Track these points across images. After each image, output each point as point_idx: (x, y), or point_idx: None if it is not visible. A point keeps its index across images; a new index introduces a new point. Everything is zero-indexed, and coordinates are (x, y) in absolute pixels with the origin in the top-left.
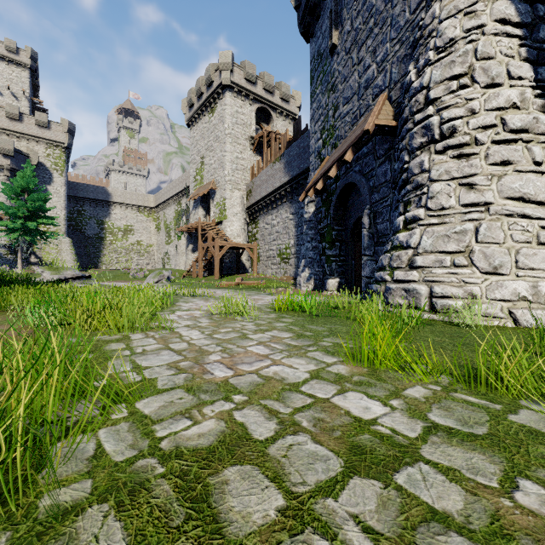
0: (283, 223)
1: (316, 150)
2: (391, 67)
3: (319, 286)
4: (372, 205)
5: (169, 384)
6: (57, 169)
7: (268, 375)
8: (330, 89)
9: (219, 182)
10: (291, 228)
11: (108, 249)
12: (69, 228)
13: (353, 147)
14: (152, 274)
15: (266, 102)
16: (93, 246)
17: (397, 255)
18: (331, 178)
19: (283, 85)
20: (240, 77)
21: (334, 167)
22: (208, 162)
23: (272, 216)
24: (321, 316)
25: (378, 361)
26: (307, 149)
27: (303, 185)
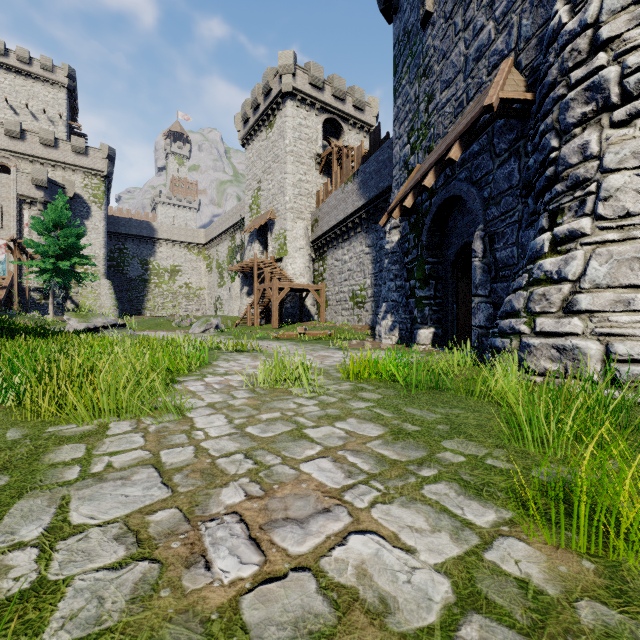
0: (357, 258)
1: (401, 159)
2: (519, 19)
3: (406, 338)
4: (487, 224)
5: (82, 617)
6: (96, 201)
7: (344, 579)
8: (422, 75)
9: (278, 211)
10: (367, 264)
11: (153, 293)
12: (110, 269)
13: (462, 140)
14: (197, 322)
15: (336, 112)
16: (136, 290)
17: (541, 292)
18: (427, 188)
19: (356, 90)
20: (304, 82)
21: (431, 173)
22: (265, 187)
23: (344, 250)
24: (422, 388)
25: (619, 543)
26: (388, 163)
27: (383, 209)
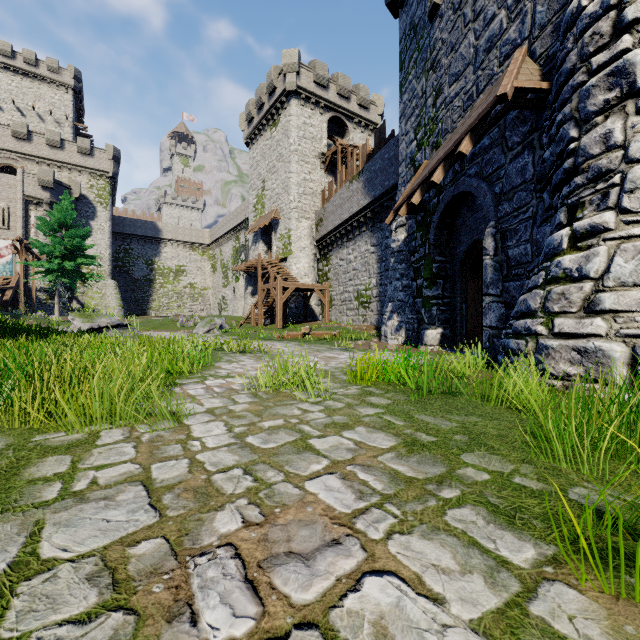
0: (362, 258)
1: (408, 156)
2: (534, 5)
3: (413, 339)
4: (499, 221)
5: None
6: (101, 201)
7: None
8: (429, 69)
9: (283, 210)
10: (372, 264)
11: (158, 294)
12: (115, 270)
13: (472, 133)
14: (201, 322)
15: (341, 110)
16: (141, 290)
17: (559, 291)
18: (435, 184)
19: (361, 88)
20: (308, 81)
21: (439, 168)
22: (270, 186)
23: (348, 250)
24: (433, 392)
25: None
26: (394, 160)
27: (388, 207)
